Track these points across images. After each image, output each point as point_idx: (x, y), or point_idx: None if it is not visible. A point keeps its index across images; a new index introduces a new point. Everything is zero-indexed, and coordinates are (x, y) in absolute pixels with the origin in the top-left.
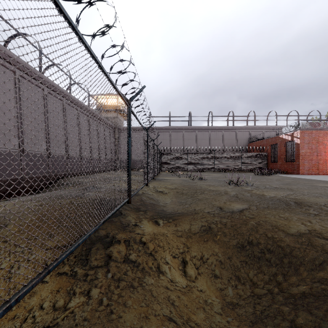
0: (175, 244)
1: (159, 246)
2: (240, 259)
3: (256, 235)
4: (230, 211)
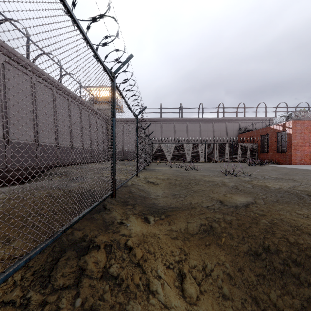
0: (169, 250)
1: (149, 252)
2: (255, 272)
3: (273, 239)
4: (233, 206)
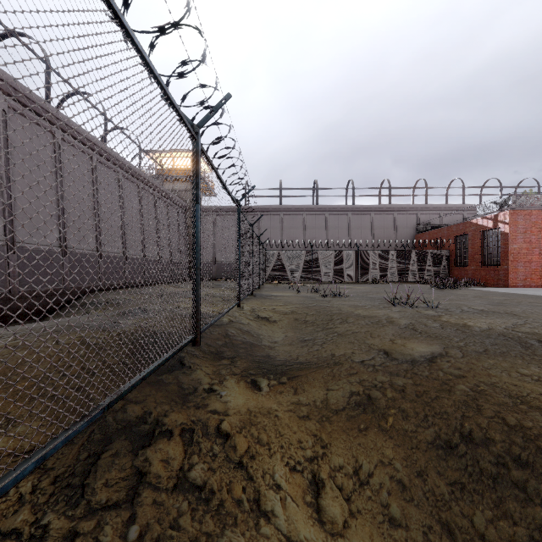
0: (294, 438)
1: (260, 442)
2: (447, 478)
3: (479, 420)
4: (408, 360)
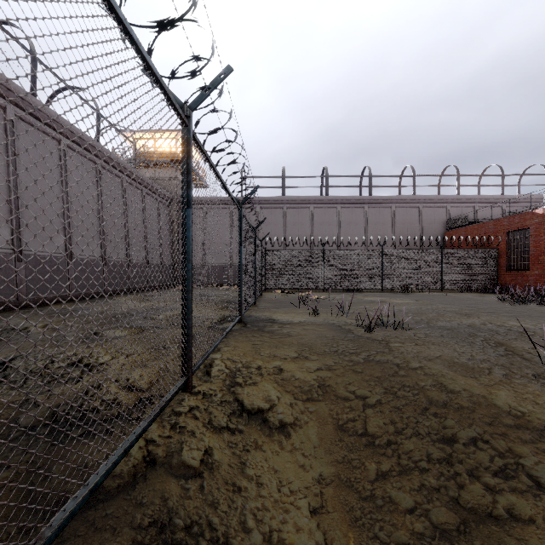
0: None
1: None
2: None
3: None
4: None
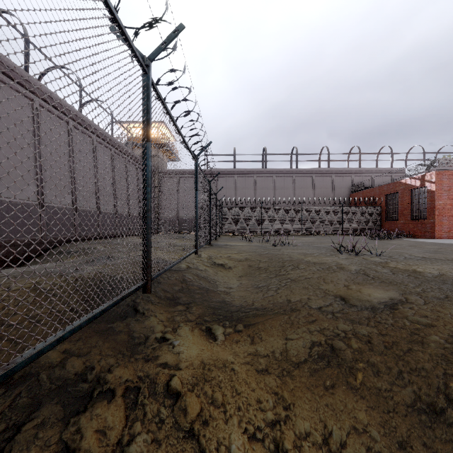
0: (253, 397)
1: (214, 404)
2: None
3: None
4: (368, 307)
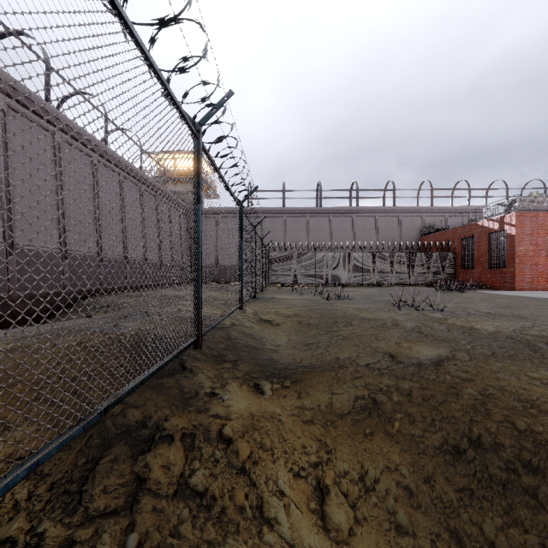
0: (298, 443)
1: (263, 448)
2: (456, 484)
3: (488, 424)
4: (415, 363)
